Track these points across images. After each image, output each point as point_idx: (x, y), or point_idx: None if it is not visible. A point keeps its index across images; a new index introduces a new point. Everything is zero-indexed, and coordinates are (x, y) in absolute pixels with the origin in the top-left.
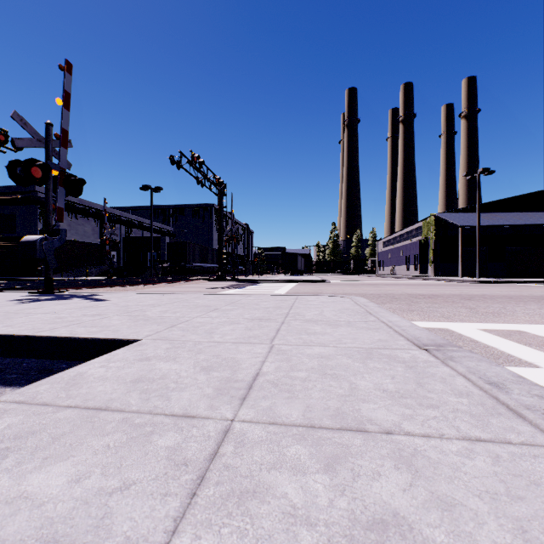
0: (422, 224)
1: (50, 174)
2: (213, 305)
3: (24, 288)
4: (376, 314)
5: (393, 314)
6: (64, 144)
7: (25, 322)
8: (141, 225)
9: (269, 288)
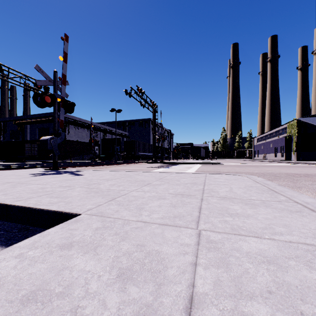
0: (287, 126)
1: (56, 100)
2: (147, 180)
3: (44, 166)
4: (284, 193)
5: (300, 193)
6: (63, 83)
7: (19, 191)
8: (111, 132)
9: (184, 168)
